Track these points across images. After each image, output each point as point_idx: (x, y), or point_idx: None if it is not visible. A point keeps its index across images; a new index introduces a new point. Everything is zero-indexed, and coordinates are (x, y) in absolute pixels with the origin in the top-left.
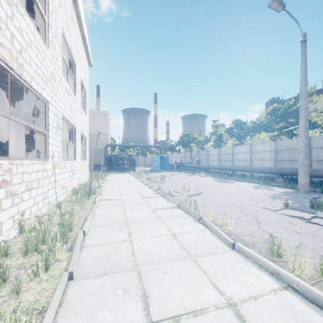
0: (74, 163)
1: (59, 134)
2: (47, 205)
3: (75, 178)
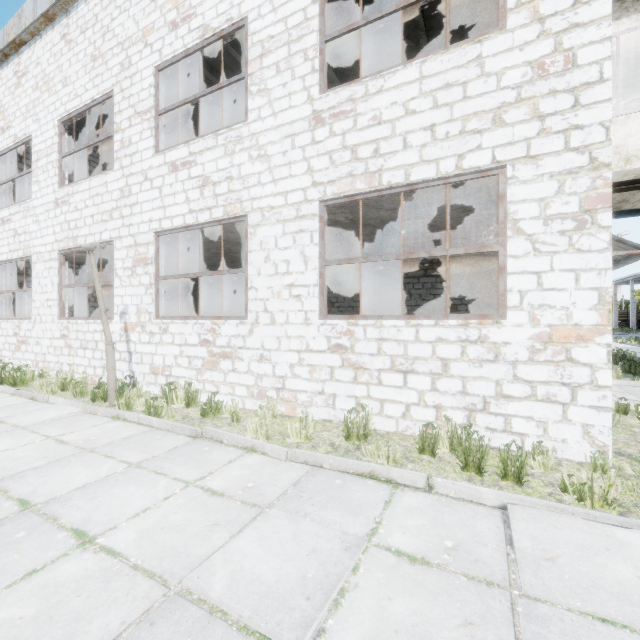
0: (232, 325)
1: (145, 273)
2: None
3: (242, 371)
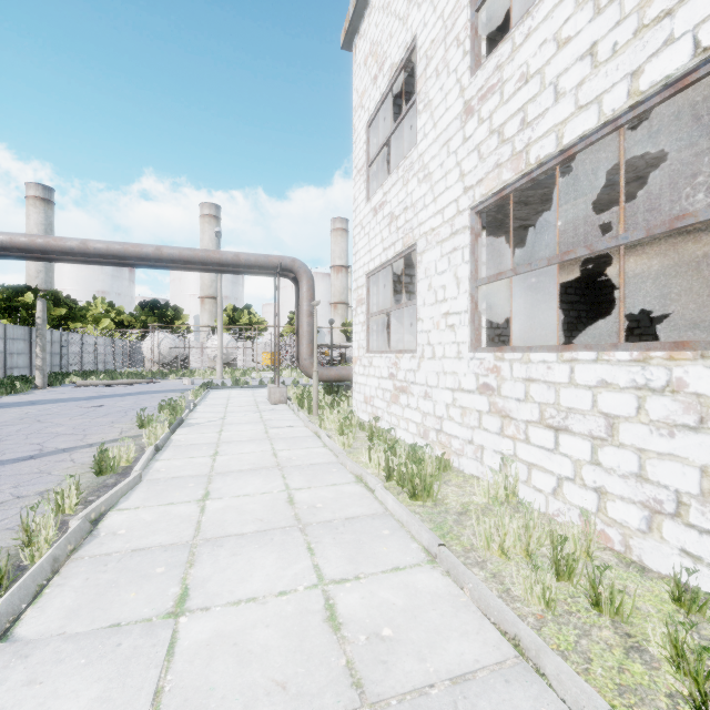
0: None
1: None
2: (705, 569)
3: None
